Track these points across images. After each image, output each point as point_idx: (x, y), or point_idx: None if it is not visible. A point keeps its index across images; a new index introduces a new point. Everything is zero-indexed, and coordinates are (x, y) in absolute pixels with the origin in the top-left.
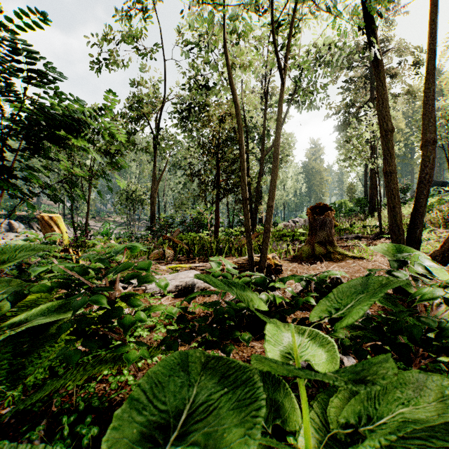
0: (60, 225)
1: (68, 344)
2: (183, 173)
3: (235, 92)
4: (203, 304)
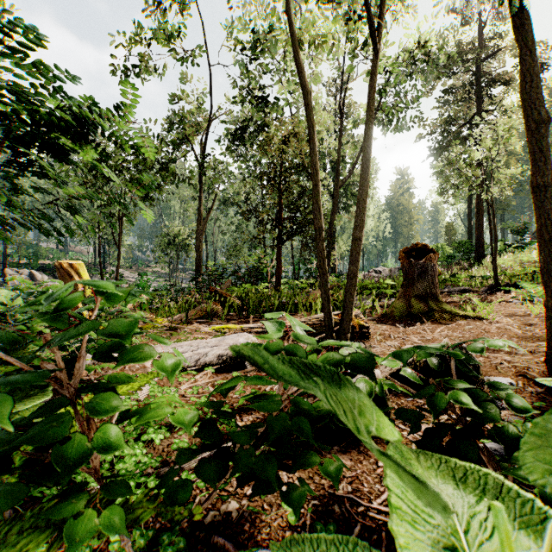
0: (82, 274)
1: None
2: (237, 212)
3: (304, 74)
4: (250, 398)
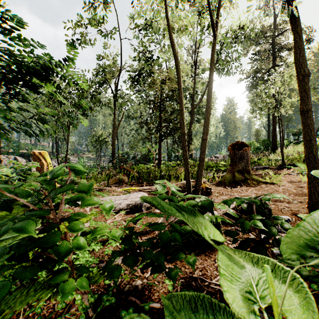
0: (47, 159)
1: (0, 272)
2: (135, 123)
3: (175, 48)
4: (148, 225)
